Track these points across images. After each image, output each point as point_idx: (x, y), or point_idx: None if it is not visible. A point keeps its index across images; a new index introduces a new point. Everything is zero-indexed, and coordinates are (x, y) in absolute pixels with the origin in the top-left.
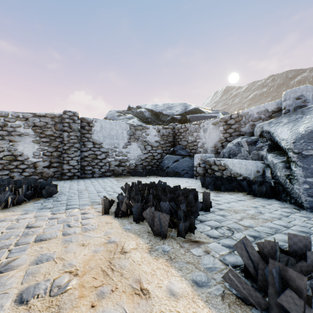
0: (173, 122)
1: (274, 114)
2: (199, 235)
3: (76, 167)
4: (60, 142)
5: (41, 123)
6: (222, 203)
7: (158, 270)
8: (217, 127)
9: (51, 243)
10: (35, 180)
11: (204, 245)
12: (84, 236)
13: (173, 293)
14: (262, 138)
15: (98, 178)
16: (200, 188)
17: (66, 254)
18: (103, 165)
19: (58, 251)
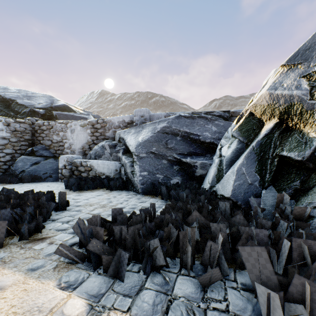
0: (34, 115)
1: (129, 125)
2: (48, 233)
3: None
4: None
5: None
6: (82, 200)
7: None
8: (85, 129)
9: None
10: None
11: (50, 239)
12: None
13: (1, 287)
14: (120, 143)
15: None
16: (63, 190)
17: None
18: None
19: None
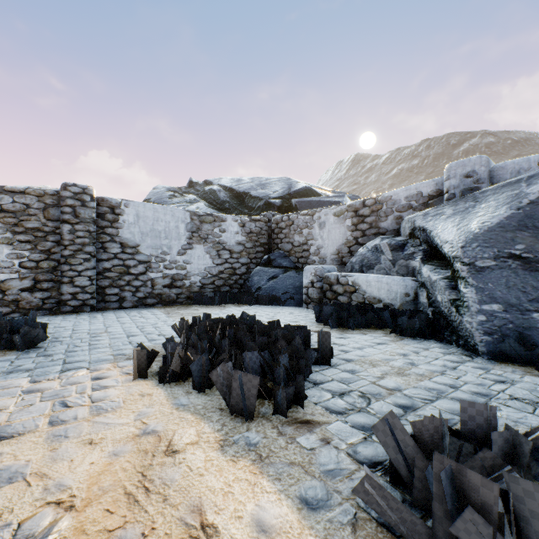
0: (269, 209)
1: (431, 201)
2: (313, 410)
3: (87, 289)
4: (55, 242)
5: (15, 207)
6: (351, 350)
7: (236, 484)
8: (342, 220)
9: (23, 444)
10: (4, 315)
11: (321, 428)
12: (94, 424)
13: (265, 527)
14: (413, 240)
15: (131, 309)
16: (313, 323)
17: (52, 465)
18: (142, 285)
19: (37, 459)
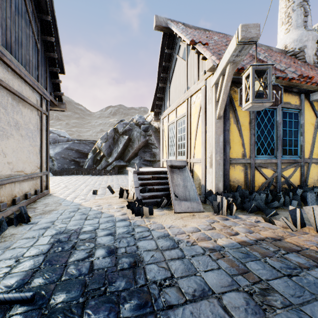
0: None
1: None
2: None
3: None
4: None
5: None
6: None
7: None
8: None
9: None
10: None
11: None
12: None
13: None
14: None
15: None
16: None
17: None
18: None
19: None
